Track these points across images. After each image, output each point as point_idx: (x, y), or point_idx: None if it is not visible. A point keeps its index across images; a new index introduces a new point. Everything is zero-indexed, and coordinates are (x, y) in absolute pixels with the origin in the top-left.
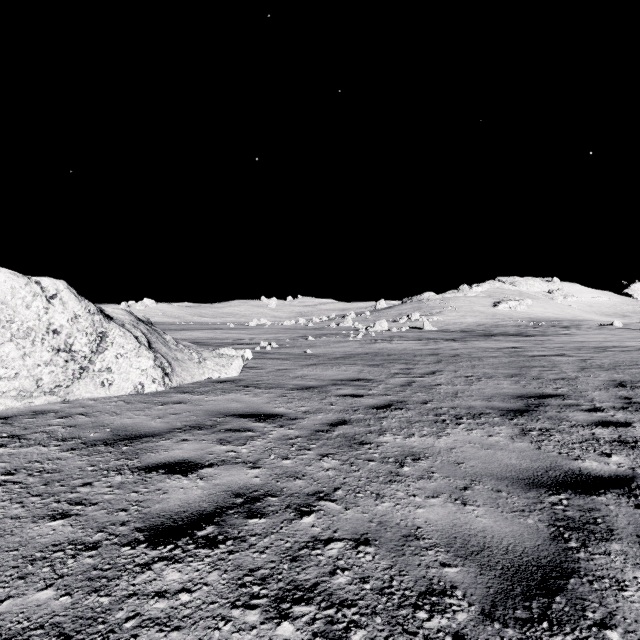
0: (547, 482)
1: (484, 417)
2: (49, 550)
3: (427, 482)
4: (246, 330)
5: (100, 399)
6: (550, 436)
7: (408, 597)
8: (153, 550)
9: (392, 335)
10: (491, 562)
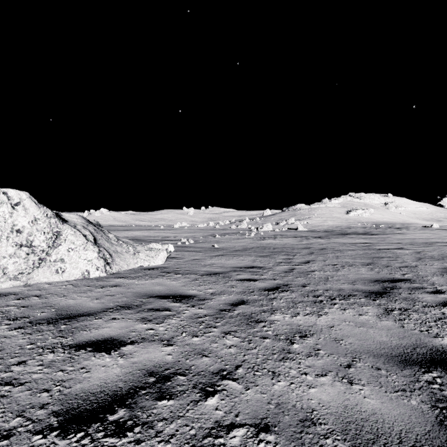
0: (417, 359)
1: (352, 298)
2: None
3: (315, 359)
4: (172, 230)
5: (54, 283)
6: (409, 315)
7: None
8: (63, 439)
9: (275, 234)
10: None
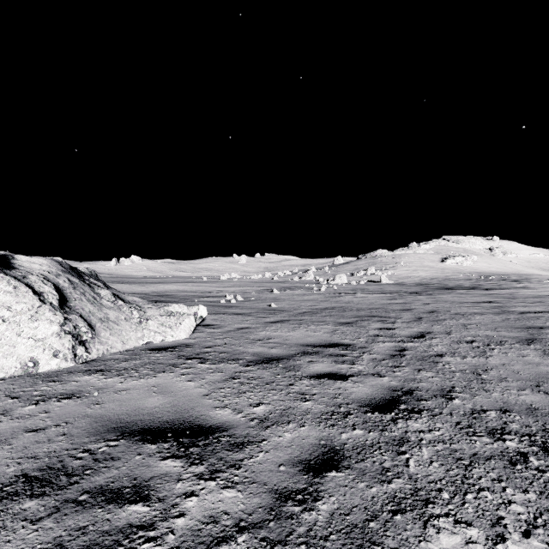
0: None
1: None
2: None
3: None
4: (216, 283)
5: None
6: None
7: None
8: None
9: (353, 288)
10: None
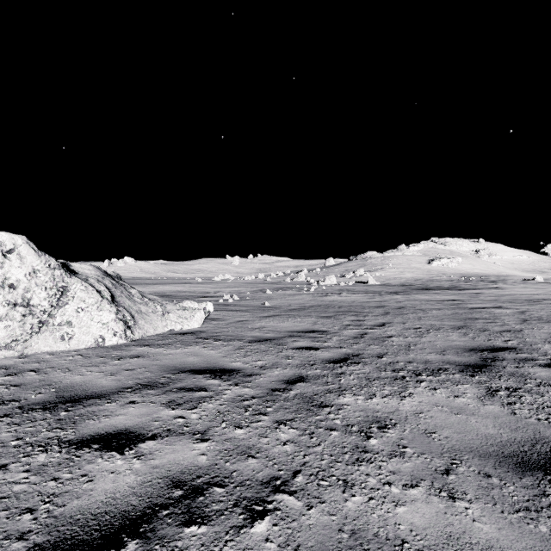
0: (539, 461)
1: (444, 373)
2: None
3: (400, 462)
4: (212, 284)
5: (58, 353)
6: (520, 397)
7: None
8: None
9: (341, 289)
10: None
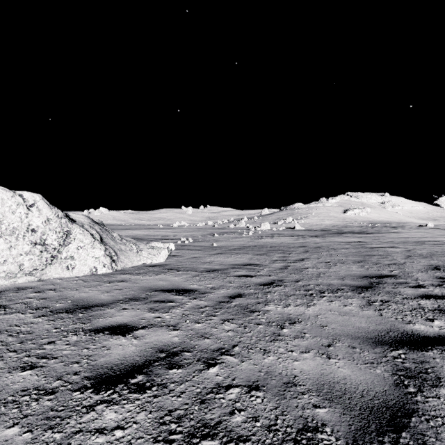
0: (388, 340)
1: (340, 292)
2: (18, 395)
3: (301, 341)
4: (171, 229)
5: (65, 278)
6: (388, 306)
7: (289, 433)
8: (97, 394)
9: (273, 233)
10: (351, 404)
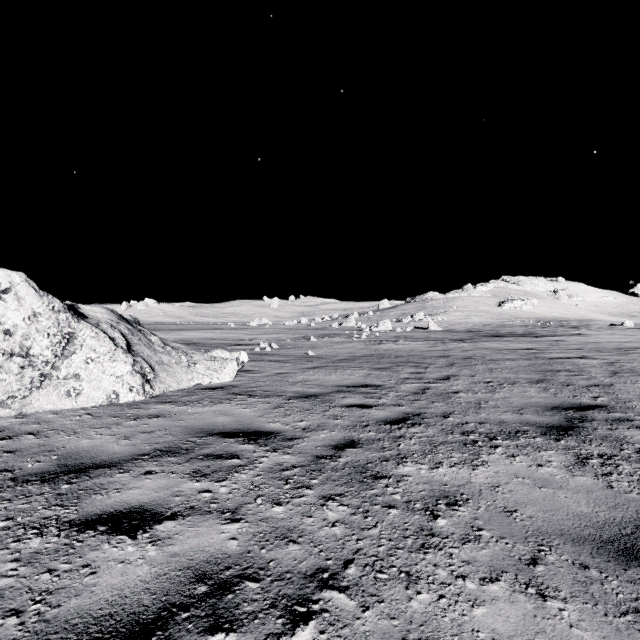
0: None
1: (523, 437)
2: None
3: (476, 548)
4: (247, 330)
5: (63, 412)
6: (617, 466)
7: None
8: None
9: (397, 335)
10: None
